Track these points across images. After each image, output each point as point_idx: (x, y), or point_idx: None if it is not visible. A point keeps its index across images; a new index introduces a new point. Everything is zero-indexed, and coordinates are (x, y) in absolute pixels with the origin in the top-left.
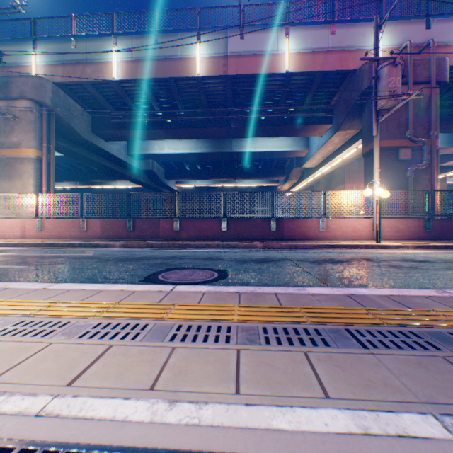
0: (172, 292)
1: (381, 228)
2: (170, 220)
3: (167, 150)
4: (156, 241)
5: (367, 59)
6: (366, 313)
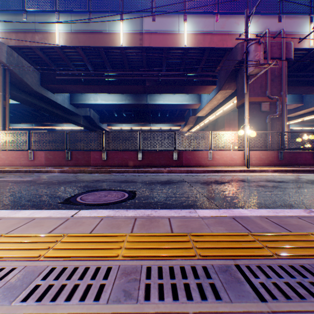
0: (71, 219)
1: (249, 158)
2: (99, 152)
3: (100, 101)
4: (87, 168)
5: (240, 39)
6: (253, 240)
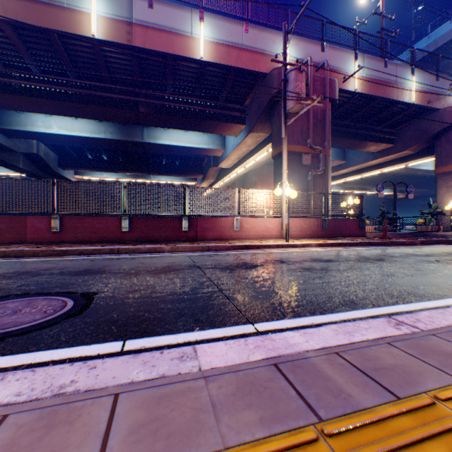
0: None
1: (289, 227)
2: (47, 217)
3: (57, 129)
4: (15, 247)
5: (277, 62)
6: None
